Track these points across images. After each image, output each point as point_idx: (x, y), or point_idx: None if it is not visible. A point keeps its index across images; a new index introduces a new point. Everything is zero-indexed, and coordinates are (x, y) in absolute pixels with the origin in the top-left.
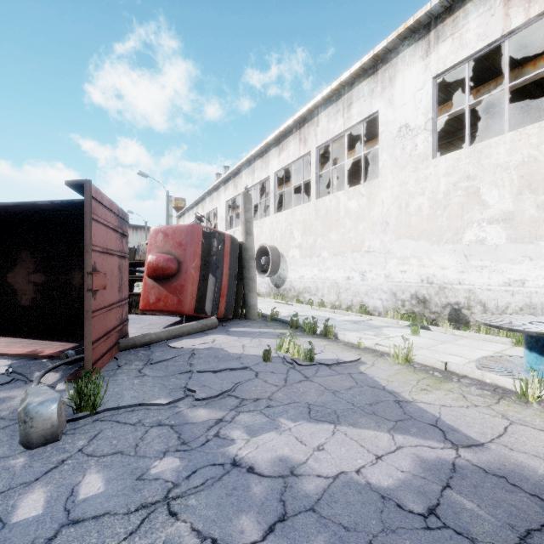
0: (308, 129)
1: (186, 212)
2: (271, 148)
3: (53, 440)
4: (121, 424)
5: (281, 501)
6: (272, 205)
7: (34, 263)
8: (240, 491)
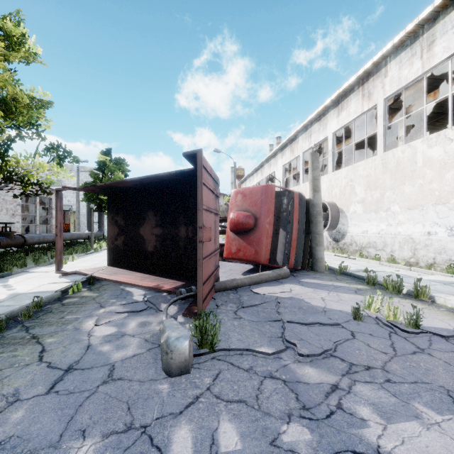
0: (372, 83)
1: (247, 178)
2: (329, 110)
3: (185, 372)
4: (236, 368)
5: None
6: (330, 163)
7: (155, 220)
8: None
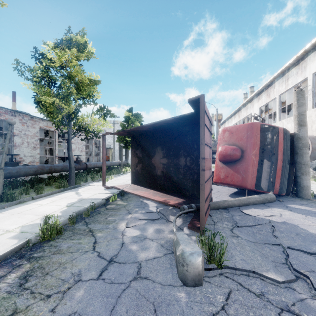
0: None
1: (226, 121)
2: (308, 54)
3: (199, 285)
4: (246, 290)
5: None
6: (310, 101)
7: (162, 153)
8: None
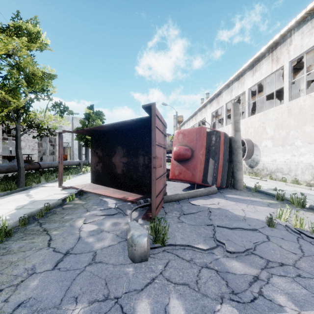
0: (280, 50)
1: (185, 123)
2: (246, 72)
3: (144, 260)
4: (180, 258)
5: None
6: (246, 111)
7: (122, 152)
8: None
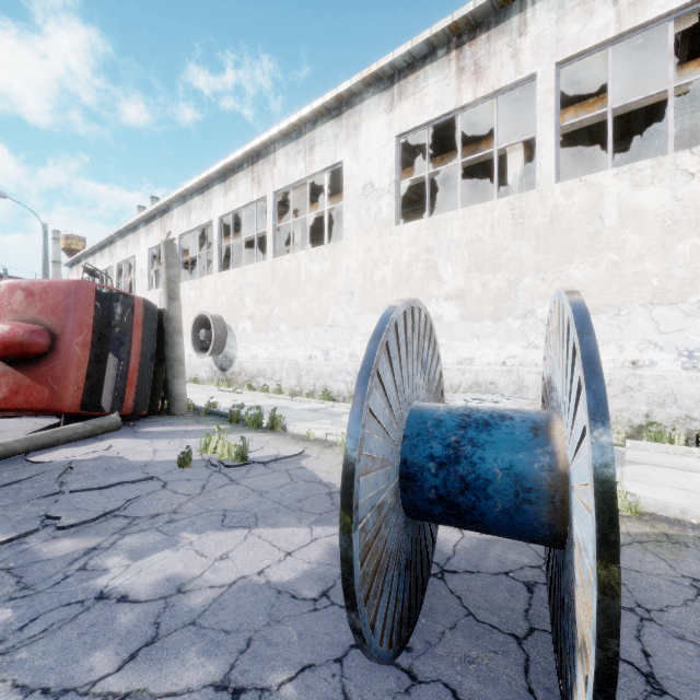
0: (262, 167)
1: (83, 260)
2: (215, 183)
3: None
4: None
5: (155, 623)
6: (216, 260)
7: None
8: (100, 626)
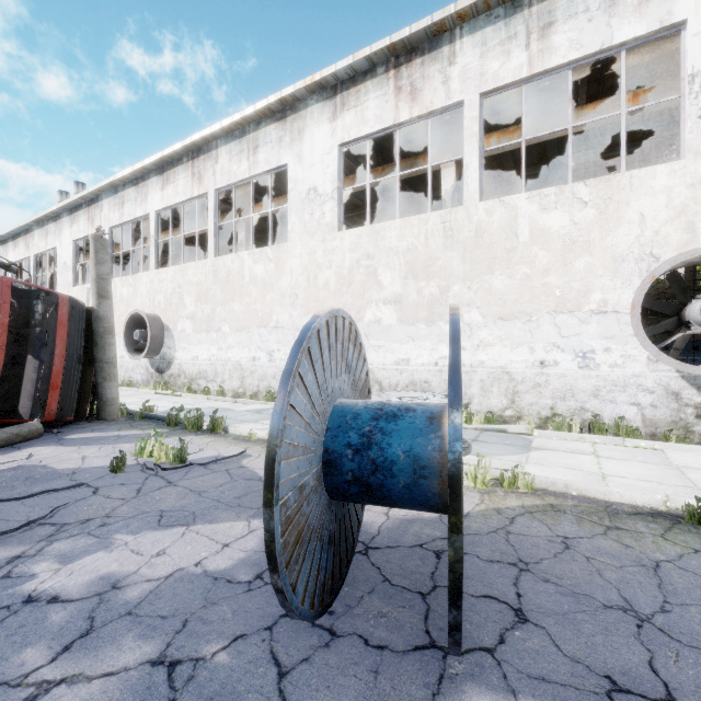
0: (204, 163)
1: None
2: (151, 175)
3: None
4: None
5: (90, 618)
6: (152, 256)
7: None
8: (30, 627)
